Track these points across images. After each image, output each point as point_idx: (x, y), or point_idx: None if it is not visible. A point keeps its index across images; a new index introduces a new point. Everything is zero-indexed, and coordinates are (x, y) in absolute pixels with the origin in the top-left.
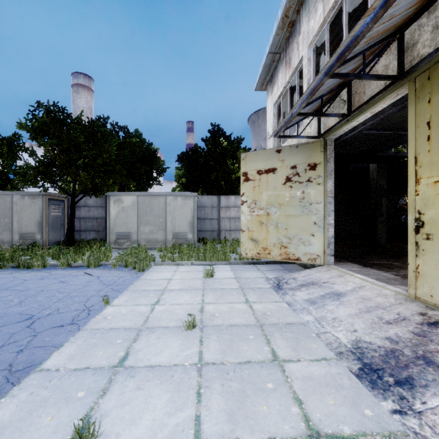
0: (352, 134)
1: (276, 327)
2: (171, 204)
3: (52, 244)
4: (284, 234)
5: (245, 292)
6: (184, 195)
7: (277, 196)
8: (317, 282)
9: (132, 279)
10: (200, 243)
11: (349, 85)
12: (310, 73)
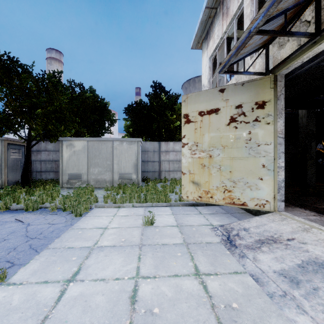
0: (308, 67)
1: None
2: (118, 148)
3: (12, 184)
4: (228, 178)
5: (192, 251)
6: (129, 140)
7: (220, 137)
8: (280, 239)
9: (63, 228)
10: (144, 182)
11: None
12: (252, 13)
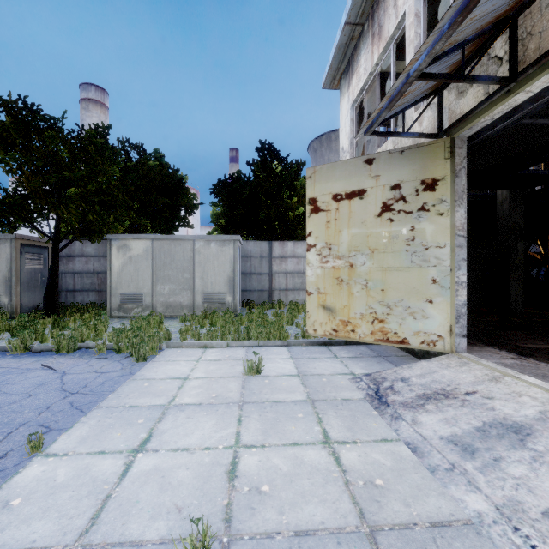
0: (503, 126)
1: (412, 542)
2: (202, 252)
3: (27, 310)
4: (379, 300)
5: (320, 412)
6: (220, 239)
7: (367, 236)
8: (454, 393)
9: (118, 379)
10: (244, 307)
11: (514, 23)
12: (418, 37)
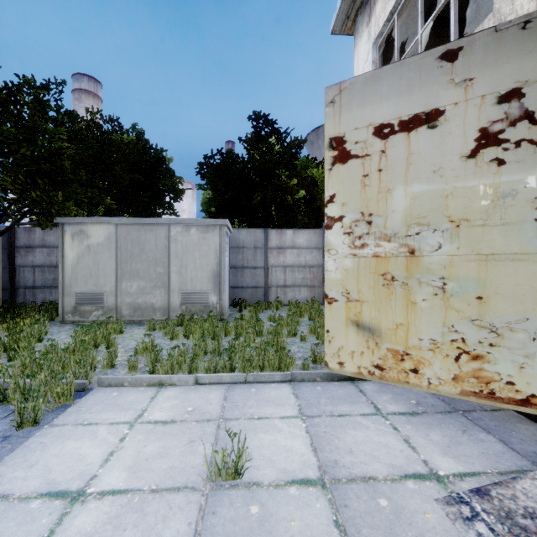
0: None
1: None
2: (179, 239)
3: None
4: (471, 316)
5: None
6: (202, 223)
7: (444, 196)
8: None
9: None
10: (235, 307)
11: None
12: None
